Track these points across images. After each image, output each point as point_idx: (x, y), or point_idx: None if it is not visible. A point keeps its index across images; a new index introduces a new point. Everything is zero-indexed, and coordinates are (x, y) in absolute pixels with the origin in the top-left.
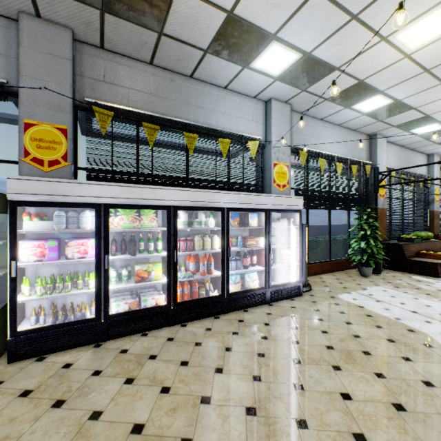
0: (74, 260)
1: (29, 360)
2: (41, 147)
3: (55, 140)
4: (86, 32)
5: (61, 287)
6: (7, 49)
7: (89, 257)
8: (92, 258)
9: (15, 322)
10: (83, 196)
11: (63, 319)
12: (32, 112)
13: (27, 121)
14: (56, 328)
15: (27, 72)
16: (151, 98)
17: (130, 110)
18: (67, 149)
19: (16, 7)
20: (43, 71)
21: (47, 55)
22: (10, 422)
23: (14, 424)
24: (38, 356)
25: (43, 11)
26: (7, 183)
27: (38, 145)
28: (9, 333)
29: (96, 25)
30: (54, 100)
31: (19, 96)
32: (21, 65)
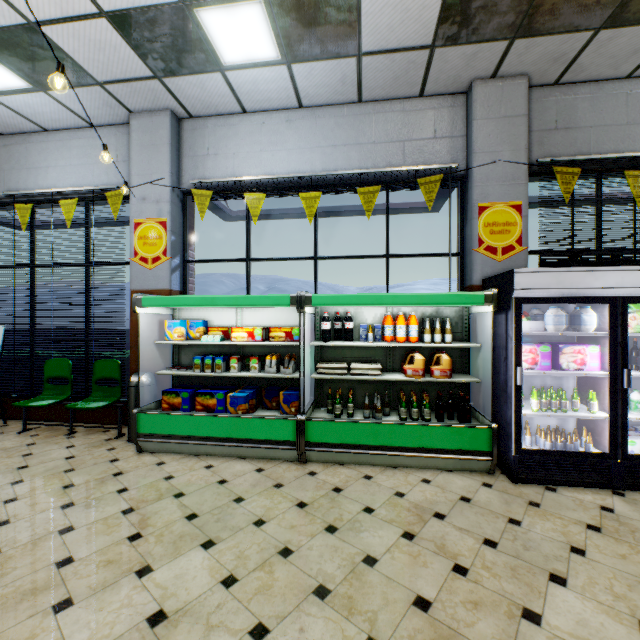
0: (576, 372)
1: (535, 486)
2: (494, 233)
3: (508, 221)
4: (545, 71)
5: (557, 405)
6: (451, 129)
7: (587, 369)
8: (595, 372)
9: (519, 437)
10: (593, 287)
11: (562, 446)
12: (484, 193)
13: (479, 205)
14: (561, 455)
15: (479, 147)
16: (626, 130)
17: (598, 158)
18: (521, 230)
19: (472, 77)
20: (496, 140)
21: (499, 120)
22: (622, 558)
23: (632, 562)
24: (540, 484)
25: (503, 68)
26: (513, 278)
27: (491, 231)
28: (514, 448)
29: (569, 55)
30: (506, 173)
31: (472, 178)
32: (474, 141)
